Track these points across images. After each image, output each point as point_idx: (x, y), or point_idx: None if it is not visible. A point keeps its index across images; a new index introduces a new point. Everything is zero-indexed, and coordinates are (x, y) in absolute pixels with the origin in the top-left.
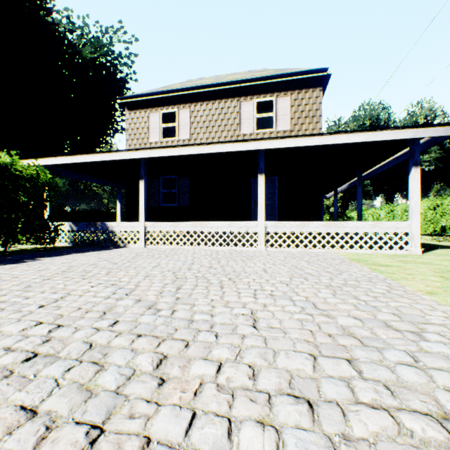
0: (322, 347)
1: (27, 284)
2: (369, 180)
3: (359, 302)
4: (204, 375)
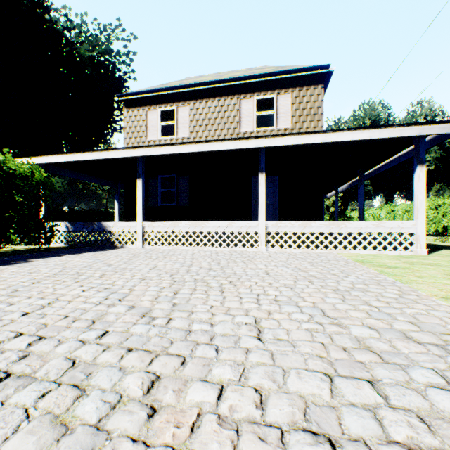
0: (338, 365)
1: (14, 288)
2: (369, 180)
3: (371, 309)
4: (202, 402)
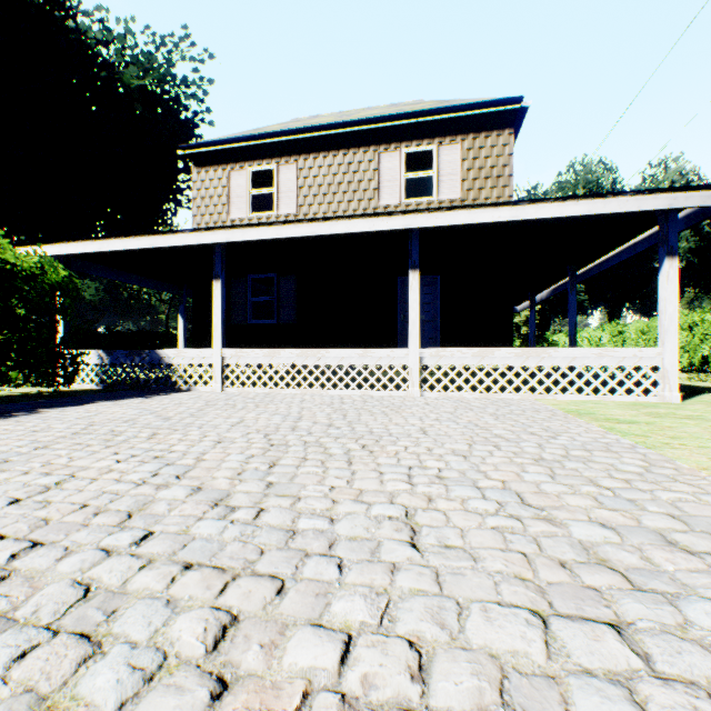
0: (554, 594)
1: (4, 457)
2: (583, 284)
3: (602, 492)
4: (313, 669)
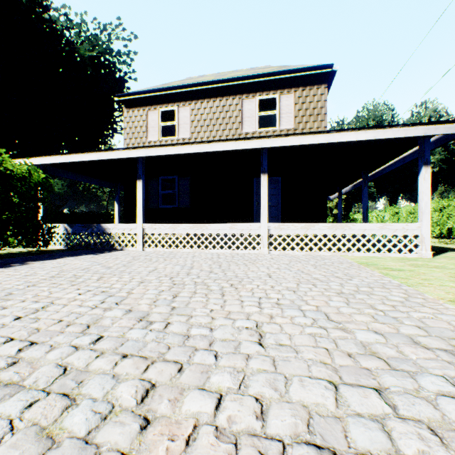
0: (343, 372)
1: (9, 291)
2: (373, 182)
3: (377, 313)
4: (199, 413)
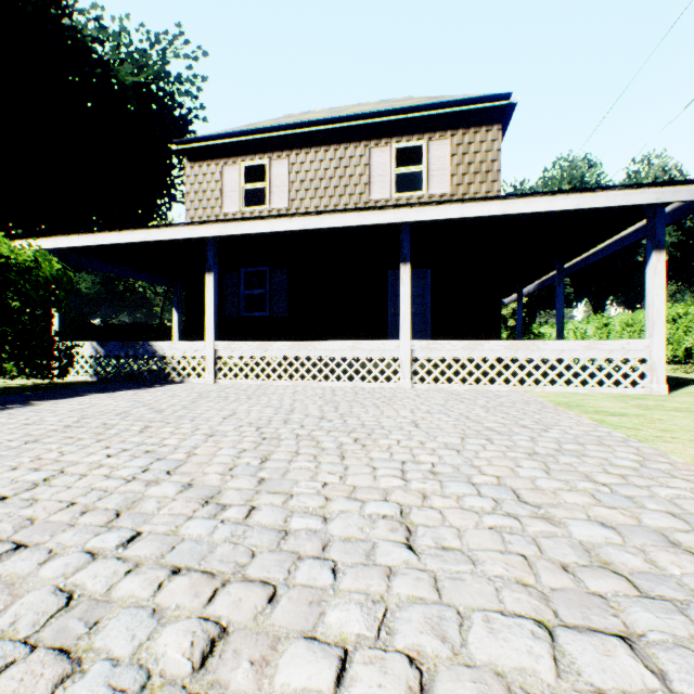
0: (558, 602)
1: None
2: (568, 277)
3: (598, 488)
4: (307, 690)
